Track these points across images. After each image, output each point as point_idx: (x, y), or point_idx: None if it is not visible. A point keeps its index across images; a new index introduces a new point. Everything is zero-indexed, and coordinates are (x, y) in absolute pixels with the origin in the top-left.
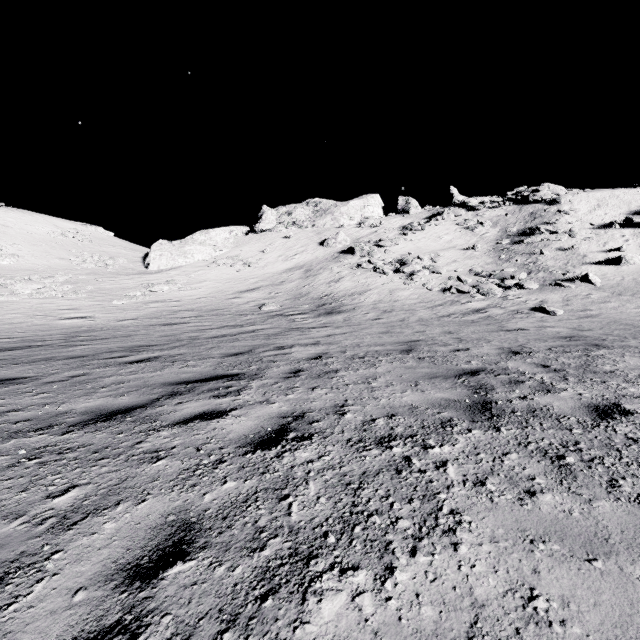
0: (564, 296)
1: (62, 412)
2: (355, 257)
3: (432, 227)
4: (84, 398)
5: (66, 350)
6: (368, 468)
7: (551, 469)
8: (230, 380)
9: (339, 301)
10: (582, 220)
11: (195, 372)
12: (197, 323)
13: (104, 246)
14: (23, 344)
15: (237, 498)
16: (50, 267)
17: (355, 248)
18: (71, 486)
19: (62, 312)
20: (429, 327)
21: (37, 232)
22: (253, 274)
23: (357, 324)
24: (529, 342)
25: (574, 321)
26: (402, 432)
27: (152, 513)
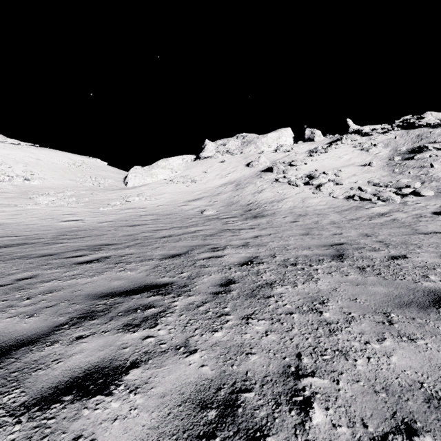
0: None
1: None
2: (273, 174)
3: (333, 150)
4: None
5: (46, 248)
6: None
7: None
8: (155, 294)
9: (262, 207)
10: None
11: (127, 279)
12: (154, 224)
13: (99, 171)
14: (22, 241)
15: None
16: (63, 185)
17: (273, 167)
18: None
19: (64, 216)
20: (343, 229)
21: (58, 163)
22: (198, 188)
23: (278, 226)
24: None
25: None
26: None
27: None
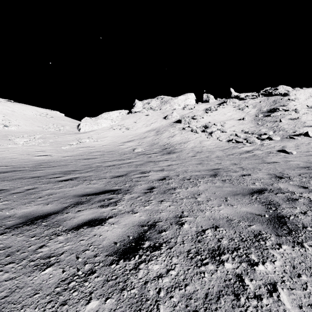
0: (295, 144)
1: (8, 216)
2: (181, 124)
3: (221, 109)
4: (26, 205)
5: (32, 173)
6: (209, 289)
7: None
8: (112, 194)
9: (173, 147)
10: (302, 104)
11: (94, 188)
12: (101, 158)
13: (59, 120)
14: (13, 169)
15: None
16: (33, 131)
17: (181, 120)
18: None
19: (36, 152)
20: (223, 161)
21: (28, 114)
22: (130, 133)
23: (183, 159)
24: (284, 170)
25: (304, 157)
26: (227, 245)
27: None
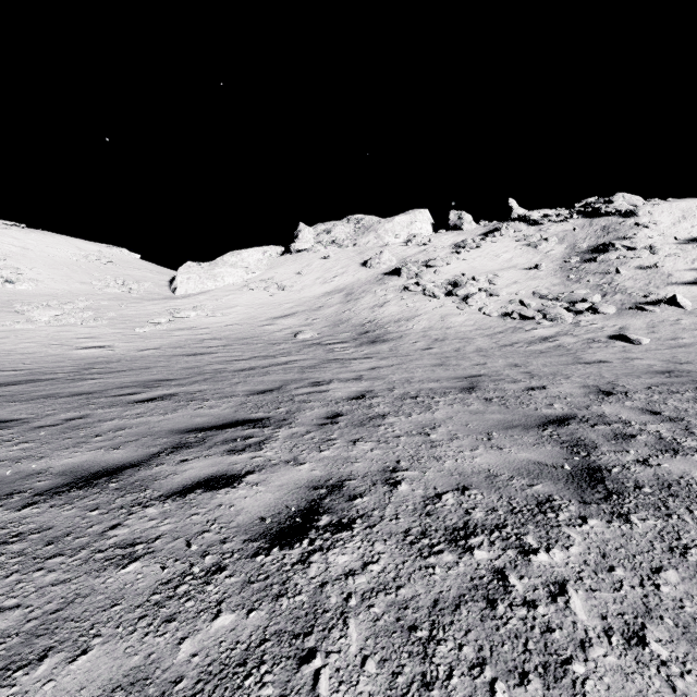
0: (648, 322)
1: (36, 471)
2: (401, 279)
3: (488, 244)
4: (70, 451)
5: (74, 385)
6: (441, 593)
7: None
8: (252, 427)
9: (384, 328)
10: (665, 234)
11: (212, 415)
12: (224, 353)
13: (129, 269)
14: (29, 377)
15: (231, 654)
16: (70, 292)
17: (401, 269)
18: None
19: (80, 341)
20: (490, 358)
21: (58, 255)
22: (288, 298)
23: (405, 355)
24: (619, 378)
25: (665, 351)
26: (483, 519)
27: (89, 684)
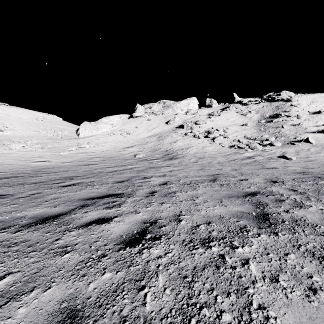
0: (296, 150)
1: (19, 217)
2: (184, 130)
3: (224, 114)
4: (34, 208)
5: (33, 179)
6: (197, 264)
7: (321, 268)
8: (116, 197)
9: (176, 152)
10: (304, 110)
11: (97, 192)
12: (102, 164)
13: (57, 125)
14: (12, 175)
15: (110, 287)
16: (30, 135)
17: (184, 125)
18: (7, 273)
19: (34, 158)
20: (224, 166)
21: (24, 118)
22: (131, 139)
23: (185, 165)
24: (281, 175)
25: (303, 163)
26: (216, 235)
27: (52, 299)
